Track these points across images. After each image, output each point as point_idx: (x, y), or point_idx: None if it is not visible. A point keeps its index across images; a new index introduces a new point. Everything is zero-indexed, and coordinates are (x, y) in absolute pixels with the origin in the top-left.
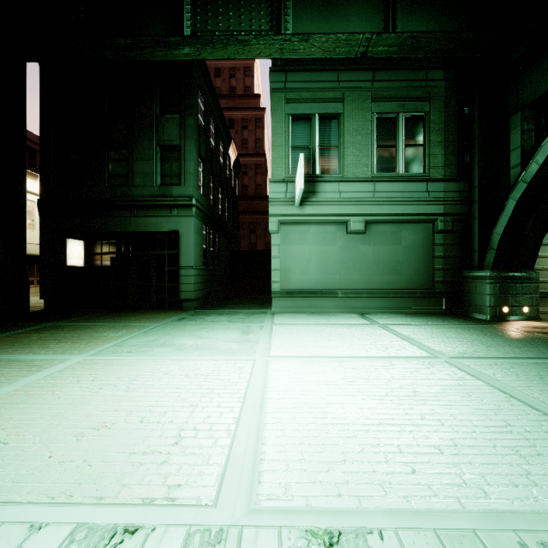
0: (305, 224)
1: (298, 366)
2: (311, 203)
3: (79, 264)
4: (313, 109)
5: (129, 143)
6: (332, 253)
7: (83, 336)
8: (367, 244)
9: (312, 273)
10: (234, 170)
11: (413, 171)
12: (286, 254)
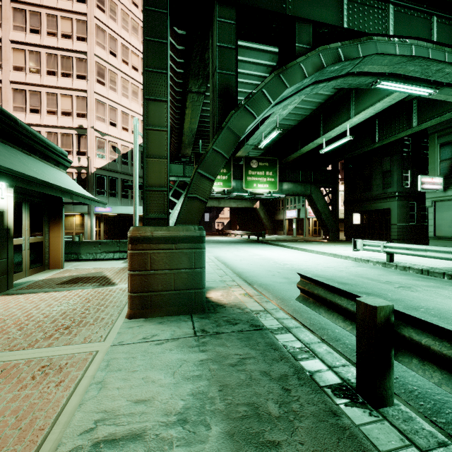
0: (450, 200)
1: None
2: (451, 189)
3: (358, 223)
4: None
5: (371, 173)
6: None
7: (341, 244)
8: None
9: None
10: None
11: None
12: (438, 217)
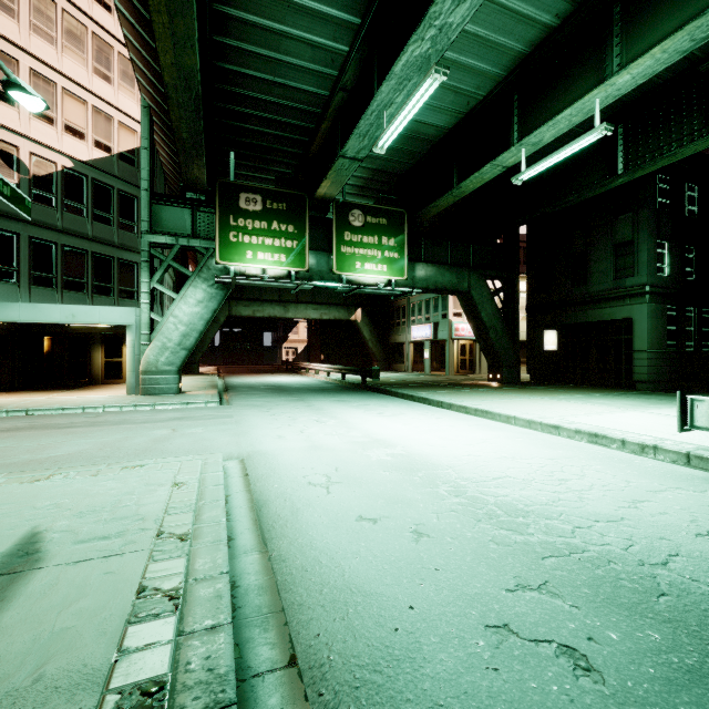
0: None
1: (647, 415)
2: None
3: (552, 349)
4: None
5: (587, 250)
6: None
7: (543, 393)
8: None
9: None
10: None
11: None
12: None
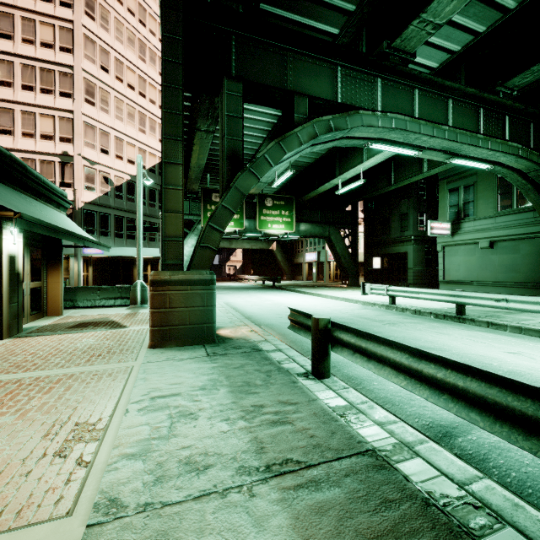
0: (457, 245)
1: None
2: (457, 234)
3: (378, 267)
4: (460, 183)
5: (389, 216)
6: (473, 260)
7: (359, 289)
8: (495, 254)
9: (461, 272)
10: None
11: (525, 205)
12: (448, 262)
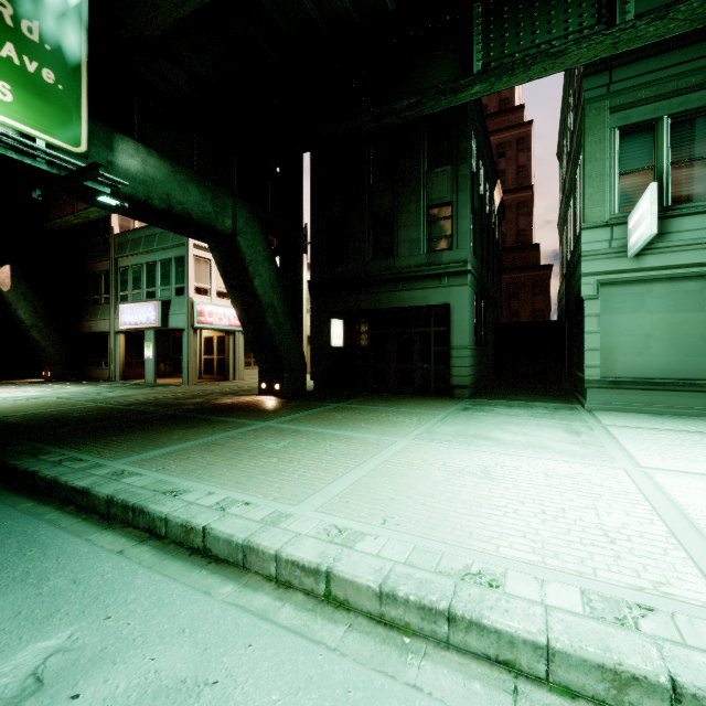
0: (642, 283)
1: (705, 485)
2: (655, 251)
3: (339, 344)
4: (659, 110)
5: (394, 210)
6: (696, 323)
7: (381, 419)
8: None
9: (655, 354)
10: (497, 218)
11: None
12: (609, 328)
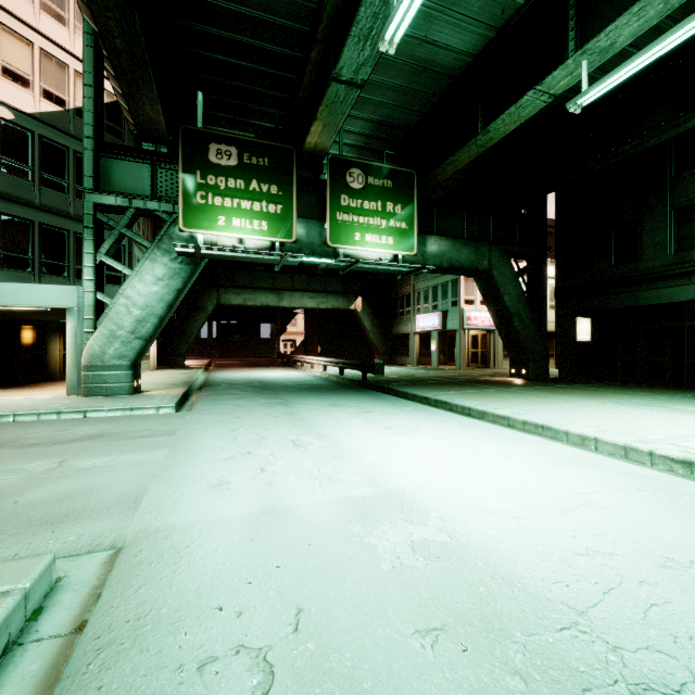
0: None
1: None
2: None
3: (586, 339)
4: None
5: (637, 218)
6: None
7: (593, 394)
8: None
9: None
10: None
11: None
12: None
